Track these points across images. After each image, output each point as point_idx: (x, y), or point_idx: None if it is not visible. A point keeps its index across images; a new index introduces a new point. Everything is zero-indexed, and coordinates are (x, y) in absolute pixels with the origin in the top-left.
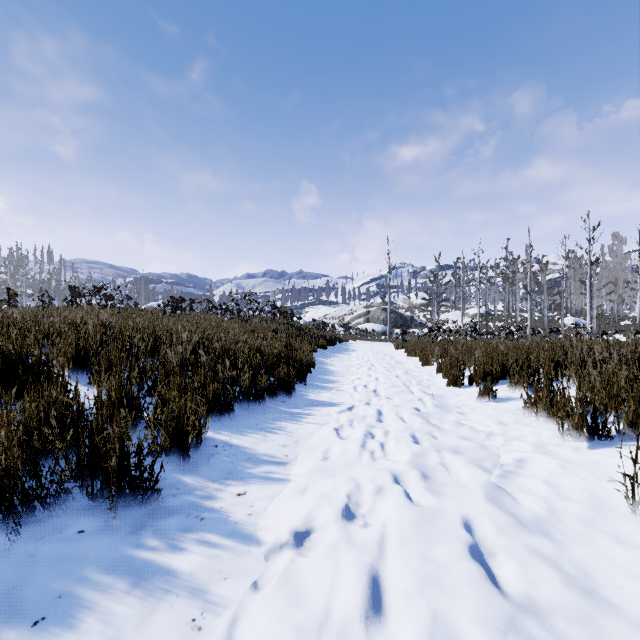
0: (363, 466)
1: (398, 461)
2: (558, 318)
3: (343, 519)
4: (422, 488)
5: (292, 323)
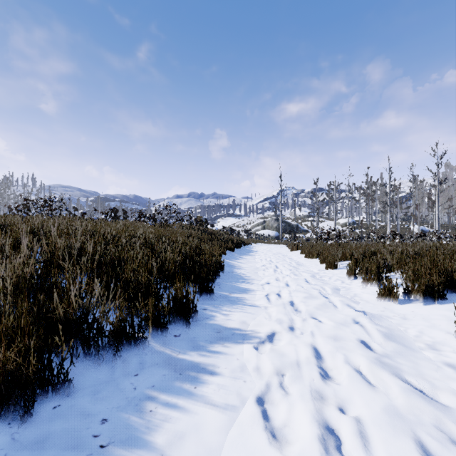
0: None
1: None
2: (407, 226)
3: None
4: None
5: (205, 229)
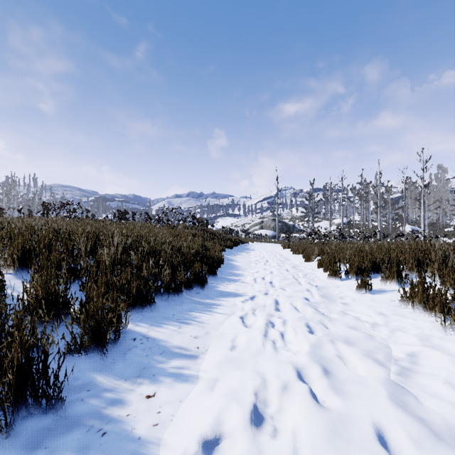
0: (268, 361)
1: (300, 356)
2: (399, 226)
3: (252, 434)
4: (328, 390)
5: (207, 229)
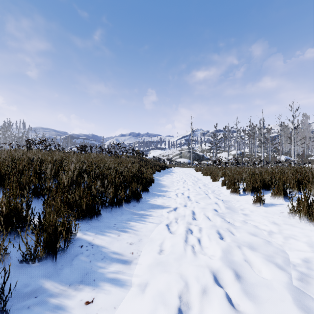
0: (189, 267)
1: (215, 262)
2: (276, 156)
3: None
4: (242, 297)
5: (142, 158)
